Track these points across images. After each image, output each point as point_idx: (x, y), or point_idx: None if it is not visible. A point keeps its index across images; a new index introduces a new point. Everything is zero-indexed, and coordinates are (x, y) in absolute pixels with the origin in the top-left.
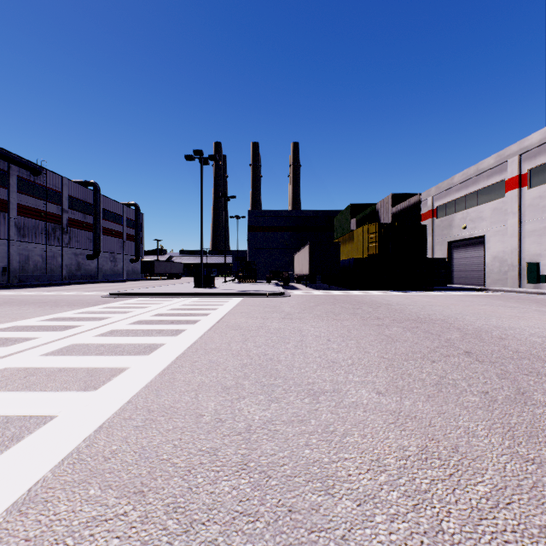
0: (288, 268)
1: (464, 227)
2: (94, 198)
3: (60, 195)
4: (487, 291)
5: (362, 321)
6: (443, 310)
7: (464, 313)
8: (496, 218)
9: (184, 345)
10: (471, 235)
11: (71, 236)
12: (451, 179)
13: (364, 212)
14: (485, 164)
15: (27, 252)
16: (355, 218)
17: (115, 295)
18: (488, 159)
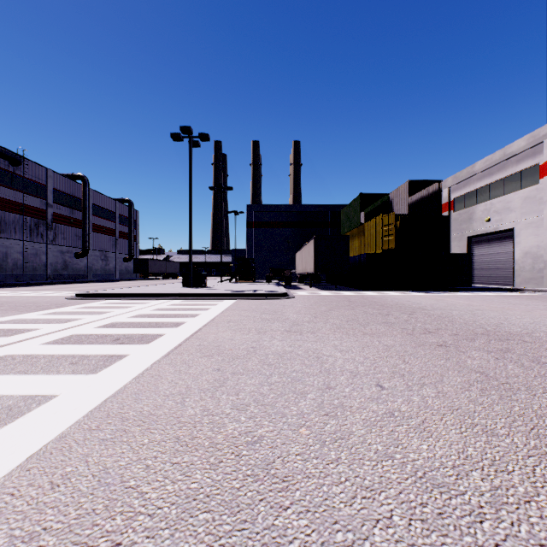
0: (290, 267)
1: (488, 220)
2: (82, 192)
3: (44, 188)
4: (522, 291)
5: (408, 336)
6: (504, 317)
7: (542, 322)
8: (528, 208)
9: (87, 404)
10: (496, 228)
11: (56, 233)
12: (472, 167)
13: (374, 204)
14: (514, 147)
15: (5, 249)
16: (363, 212)
17: (82, 296)
18: (518, 142)
